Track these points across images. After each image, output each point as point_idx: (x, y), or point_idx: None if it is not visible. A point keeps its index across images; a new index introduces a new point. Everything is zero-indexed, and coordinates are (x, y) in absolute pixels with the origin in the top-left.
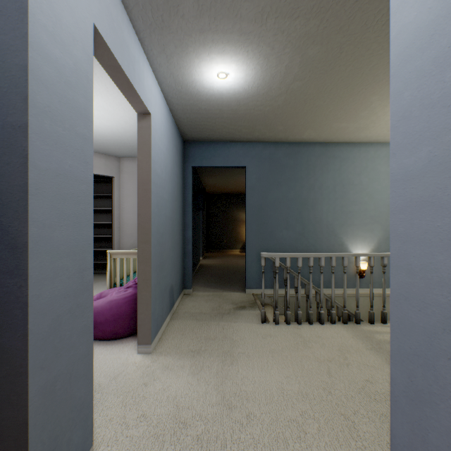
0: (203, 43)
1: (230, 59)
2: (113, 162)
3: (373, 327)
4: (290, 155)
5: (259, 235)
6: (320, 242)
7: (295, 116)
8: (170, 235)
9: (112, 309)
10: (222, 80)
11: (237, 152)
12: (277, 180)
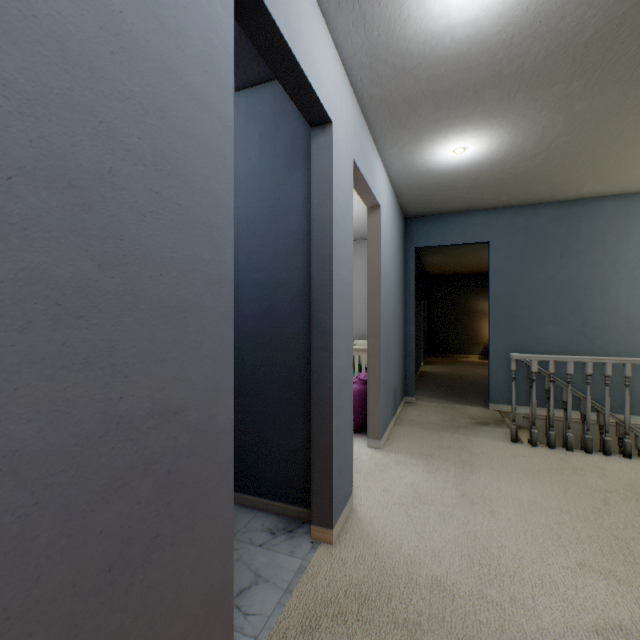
0: (438, 130)
1: (469, 136)
2: None
3: None
4: (560, 219)
5: (509, 333)
6: (613, 345)
7: (564, 171)
8: (393, 330)
9: None
10: (458, 155)
11: (475, 224)
12: (537, 257)
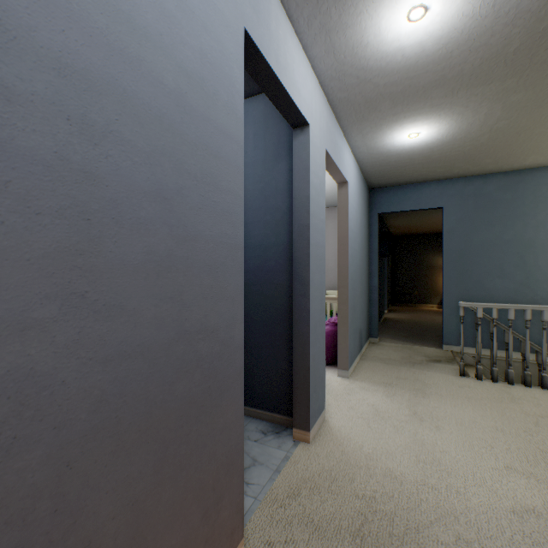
0: (395, 120)
1: (421, 124)
2: None
3: None
4: (506, 187)
5: (460, 285)
6: None
7: (507, 147)
8: (359, 282)
9: None
10: (413, 138)
11: (430, 193)
12: (485, 220)
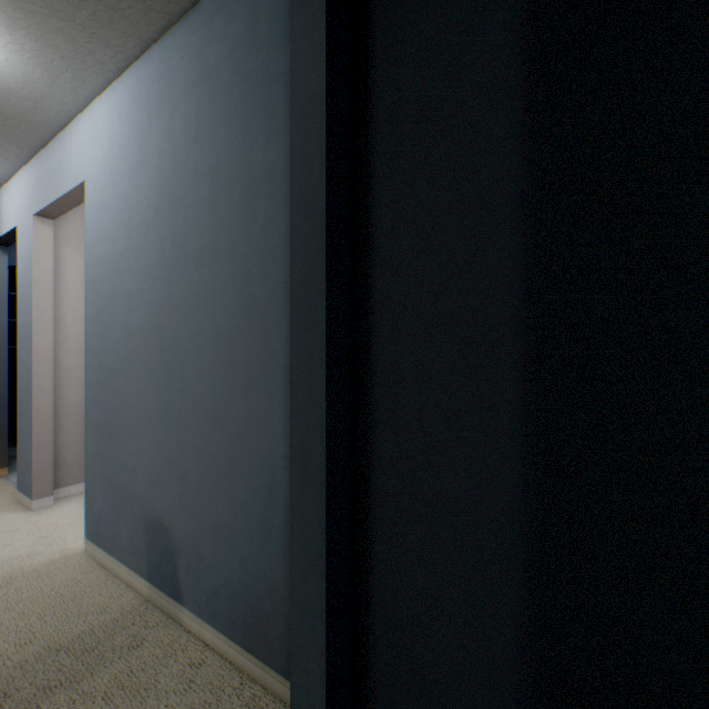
0: None
1: None
2: None
3: None
4: None
5: None
6: None
7: None
8: (152, 376)
9: None
10: None
11: None
12: None
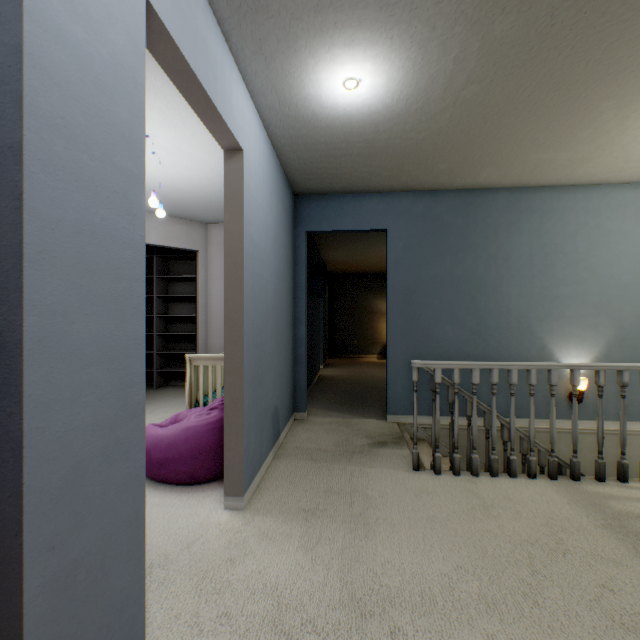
0: (320, 30)
1: (362, 54)
2: (197, 230)
3: (603, 487)
4: (457, 209)
5: (408, 334)
6: (506, 345)
7: (467, 145)
8: (273, 332)
9: (189, 439)
10: (350, 92)
11: (373, 208)
12: (436, 249)
